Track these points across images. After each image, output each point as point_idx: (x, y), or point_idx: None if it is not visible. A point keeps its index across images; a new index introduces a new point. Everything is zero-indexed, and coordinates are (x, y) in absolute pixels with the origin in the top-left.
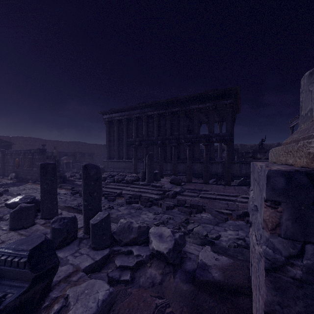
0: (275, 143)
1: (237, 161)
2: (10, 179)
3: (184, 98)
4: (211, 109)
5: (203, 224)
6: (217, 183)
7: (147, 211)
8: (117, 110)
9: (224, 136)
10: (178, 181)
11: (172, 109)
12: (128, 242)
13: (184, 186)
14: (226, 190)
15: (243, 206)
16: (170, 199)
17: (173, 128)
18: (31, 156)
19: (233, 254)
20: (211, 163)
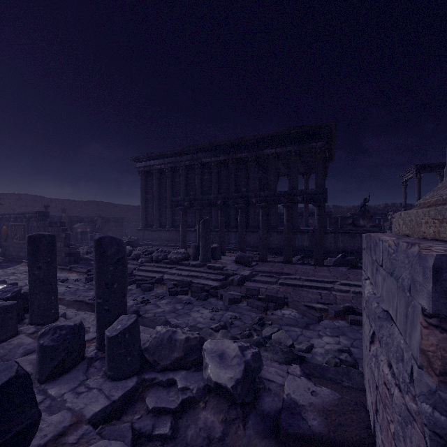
0: (381, 204)
1: (331, 230)
2: None
3: (255, 139)
4: (294, 155)
5: (286, 326)
6: (303, 263)
7: (201, 306)
8: (157, 155)
9: (314, 194)
10: (247, 260)
11: (238, 155)
12: (168, 365)
13: (256, 267)
14: (318, 273)
15: (344, 298)
16: (236, 287)
17: (240, 182)
18: (25, 223)
19: (336, 378)
20: (294, 233)
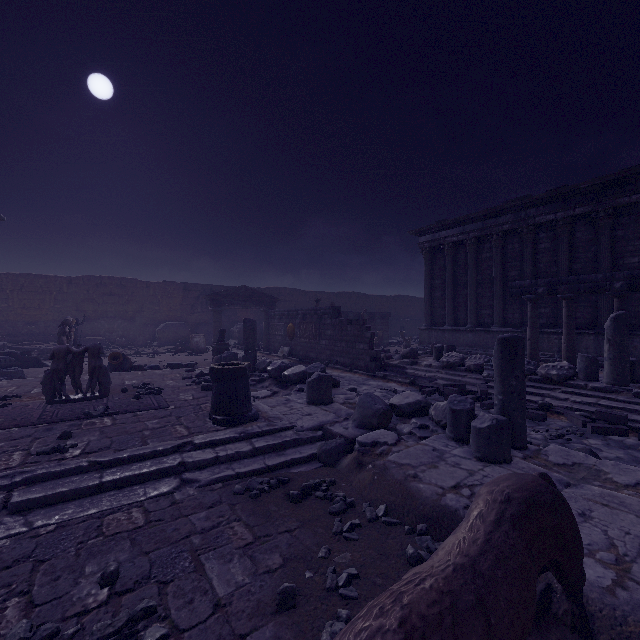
0: None
1: None
2: (282, 357)
3: None
4: None
5: None
6: None
7: None
8: (452, 222)
9: None
10: None
11: (620, 200)
12: None
13: None
14: None
15: None
16: None
17: (621, 247)
18: (317, 320)
19: None
20: None
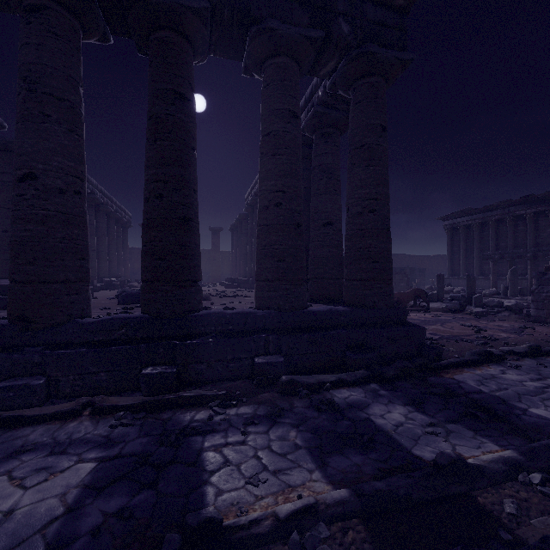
0: None
1: None
2: None
3: None
4: None
5: None
6: None
7: None
8: (463, 213)
9: None
10: None
11: None
12: (492, 306)
13: None
14: None
15: None
16: None
17: None
18: None
19: None
20: None
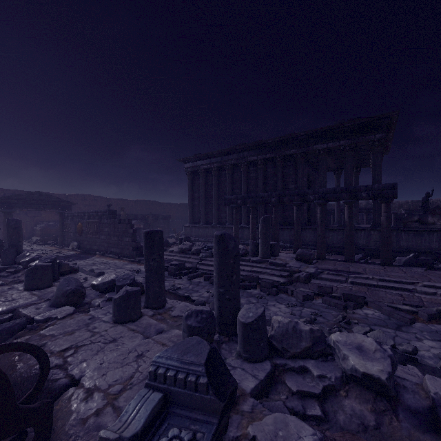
0: None
1: (393, 228)
2: (71, 250)
3: (304, 135)
4: (348, 149)
5: (375, 326)
6: (368, 262)
7: (275, 301)
8: (204, 155)
9: (382, 189)
10: (309, 257)
11: (286, 151)
12: (297, 353)
13: (318, 265)
14: (391, 273)
15: (431, 300)
16: (303, 284)
17: (287, 179)
18: (98, 220)
19: None
20: None
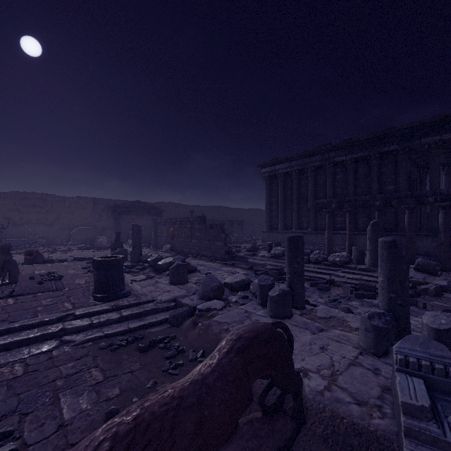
0: None
1: None
2: (165, 252)
3: (408, 128)
4: None
5: None
6: None
7: None
8: (283, 159)
9: None
10: (434, 267)
11: (383, 148)
12: None
13: (446, 277)
14: None
15: None
16: (434, 297)
17: (384, 179)
18: (189, 225)
19: None
20: None
